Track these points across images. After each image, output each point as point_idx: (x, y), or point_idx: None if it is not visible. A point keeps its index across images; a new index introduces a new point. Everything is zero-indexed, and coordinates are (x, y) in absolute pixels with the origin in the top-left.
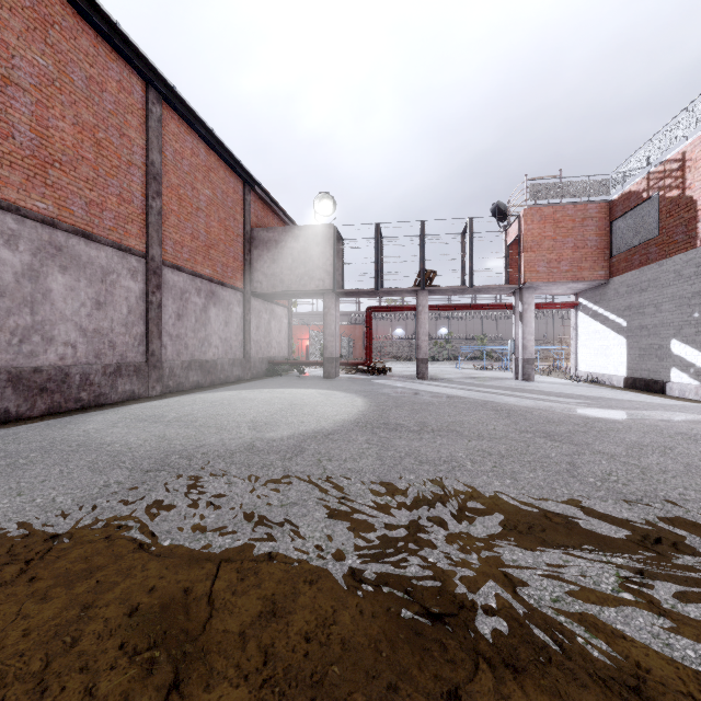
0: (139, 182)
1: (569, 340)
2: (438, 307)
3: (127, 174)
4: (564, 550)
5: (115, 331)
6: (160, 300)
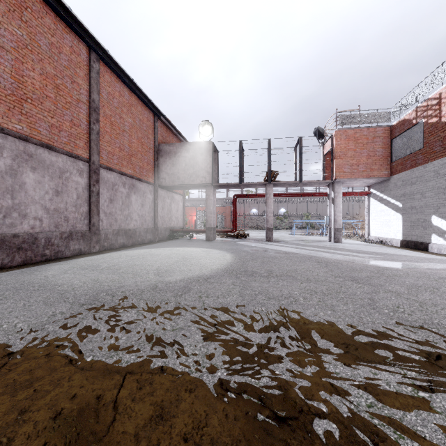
0: (84, 113)
1: (362, 216)
2: (279, 194)
3: (76, 107)
4: (372, 365)
5: (68, 210)
6: (98, 190)
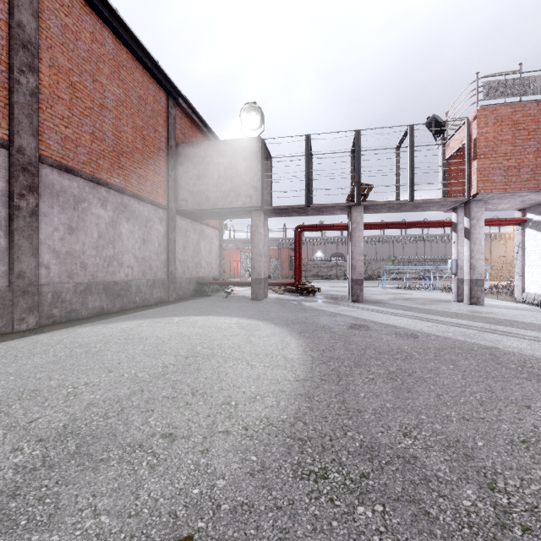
0: None
1: None
2: (371, 225)
3: None
4: None
5: None
6: (35, 206)
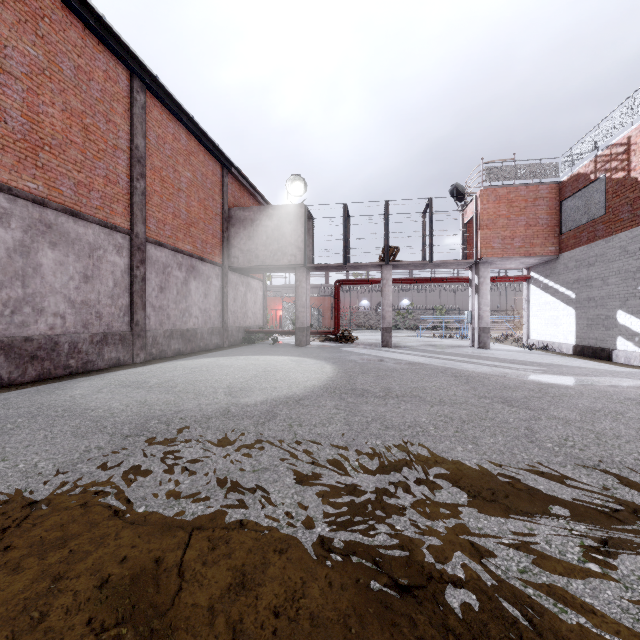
0: (124, 164)
1: (520, 310)
2: (401, 280)
3: (113, 157)
4: (528, 517)
5: (102, 302)
6: (144, 274)
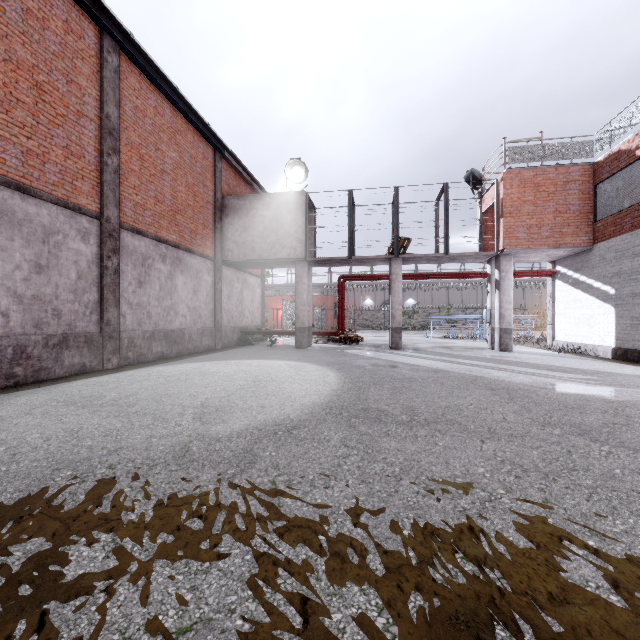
0: (92, 136)
1: (530, 310)
2: (411, 275)
3: (76, 126)
4: None
5: (61, 298)
6: (117, 265)
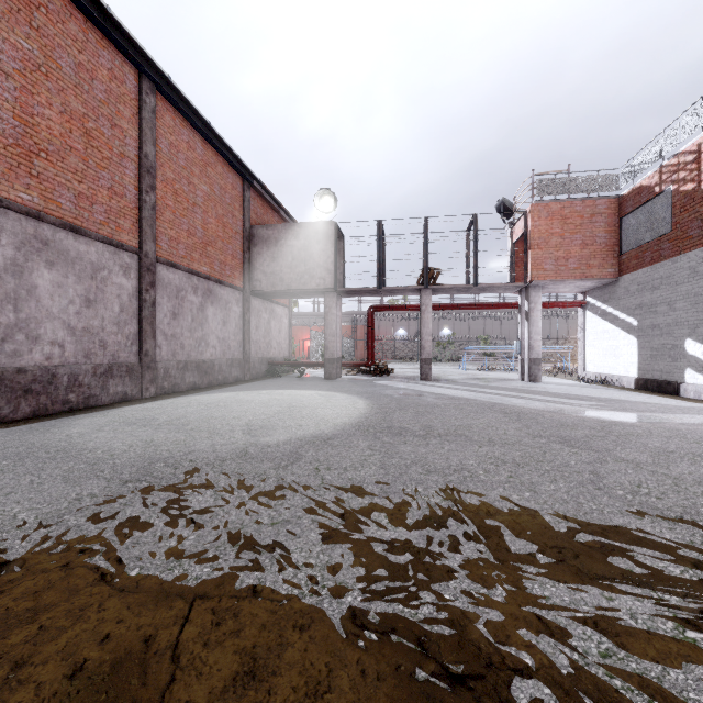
0: (132, 175)
1: (573, 340)
2: (442, 306)
3: (119, 167)
4: (605, 583)
5: (106, 330)
6: (154, 298)
